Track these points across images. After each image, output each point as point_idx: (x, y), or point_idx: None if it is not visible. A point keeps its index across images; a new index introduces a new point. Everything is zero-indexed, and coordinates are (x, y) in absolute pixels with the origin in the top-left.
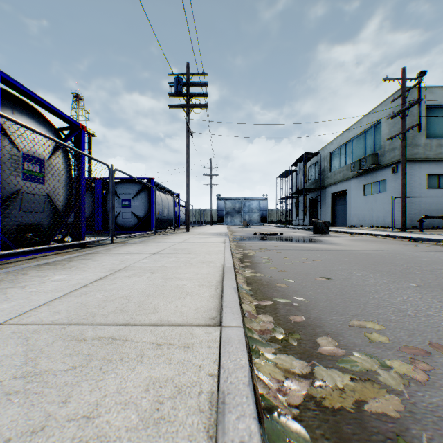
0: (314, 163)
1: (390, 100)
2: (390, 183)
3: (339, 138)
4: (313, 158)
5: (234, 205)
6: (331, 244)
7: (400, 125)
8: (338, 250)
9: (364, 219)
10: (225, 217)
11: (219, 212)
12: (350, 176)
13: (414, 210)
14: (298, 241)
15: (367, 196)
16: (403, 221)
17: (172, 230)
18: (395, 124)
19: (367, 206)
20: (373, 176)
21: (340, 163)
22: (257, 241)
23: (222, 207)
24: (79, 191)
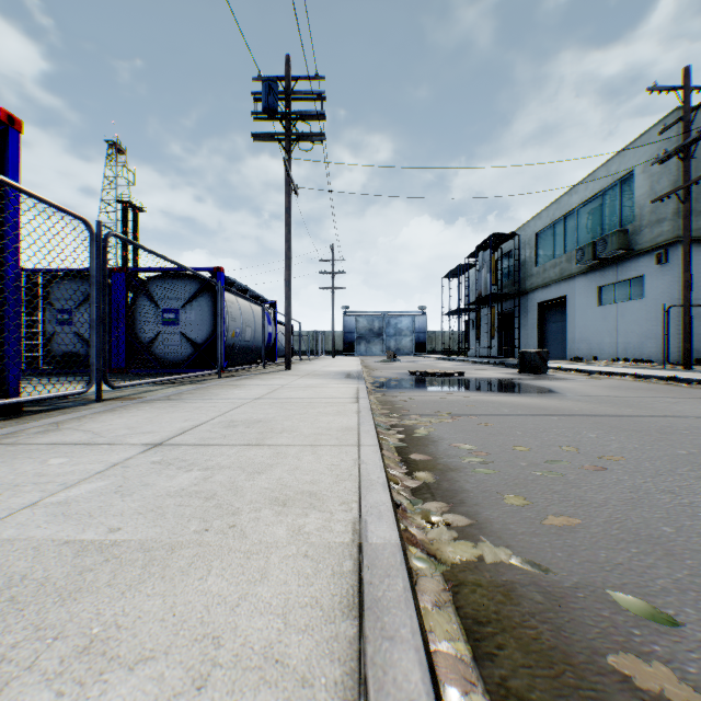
0: (507, 253)
1: (652, 134)
2: (651, 283)
3: (553, 207)
4: (506, 243)
5: (371, 324)
6: (581, 399)
7: (673, 177)
8: (619, 418)
9: (600, 346)
10: (356, 343)
11: (346, 336)
12: (574, 273)
13: (698, 331)
14: (504, 390)
15: (607, 306)
16: (686, 351)
17: (262, 366)
18: (663, 175)
19: (607, 324)
20: (618, 271)
21: (554, 250)
22: (422, 390)
23: (352, 327)
24: (3, 277)
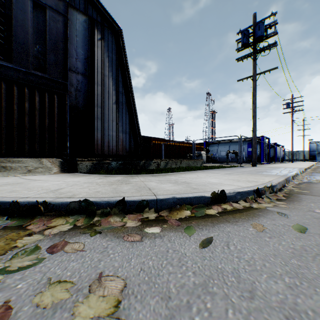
0: None
1: None
2: None
3: None
4: None
5: None
6: None
7: None
8: None
9: None
10: (316, 155)
11: (310, 152)
12: None
13: None
14: None
15: None
16: None
17: (281, 162)
18: None
19: None
20: None
21: None
22: None
23: (313, 148)
24: (268, 152)
